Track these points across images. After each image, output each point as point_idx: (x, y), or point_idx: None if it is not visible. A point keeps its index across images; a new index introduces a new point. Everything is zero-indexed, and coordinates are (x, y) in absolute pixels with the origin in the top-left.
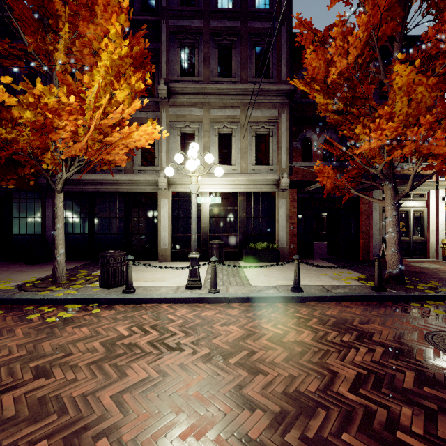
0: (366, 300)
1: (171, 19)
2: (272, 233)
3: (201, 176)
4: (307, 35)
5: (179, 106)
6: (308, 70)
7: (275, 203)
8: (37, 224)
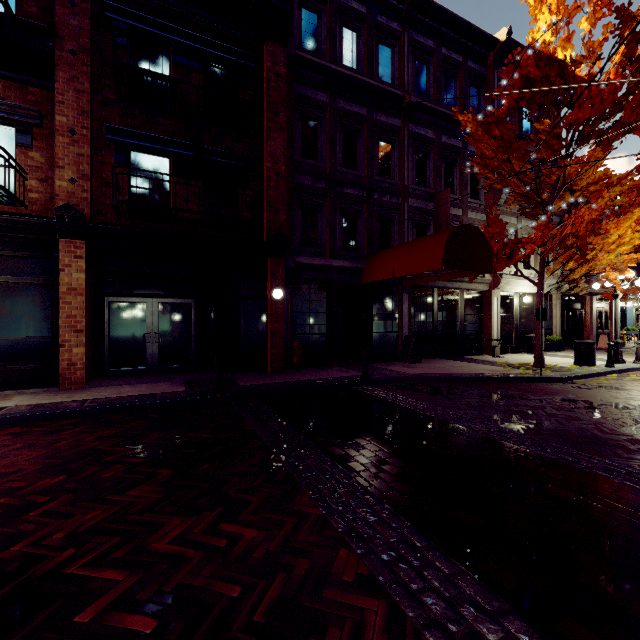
0: None
1: None
2: (551, 328)
3: (521, 279)
4: (632, 195)
5: (504, 213)
6: (638, 220)
7: (552, 303)
8: (394, 320)
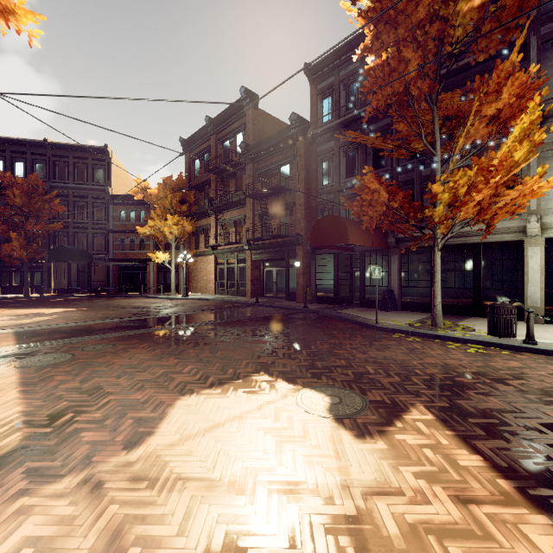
0: None
1: (545, 25)
2: None
3: None
4: None
5: None
6: None
7: None
8: (384, 277)
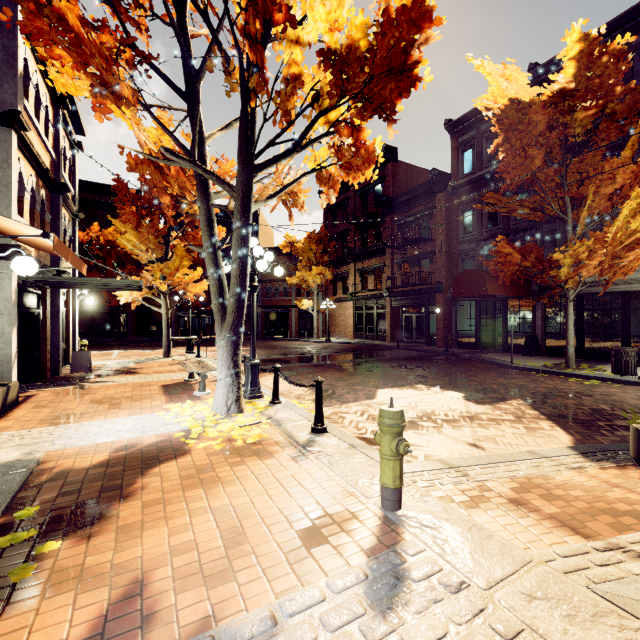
0: None
1: None
2: None
3: None
4: None
5: None
6: None
7: None
8: (527, 323)
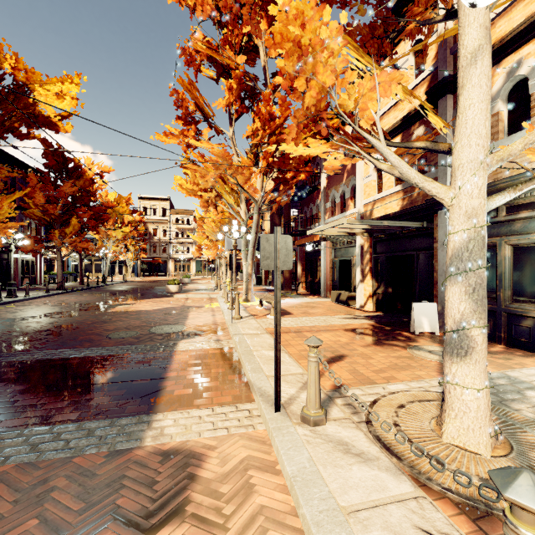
0: (66, 293)
1: None
2: None
3: None
4: (34, 181)
5: None
6: (38, 199)
7: None
8: None
